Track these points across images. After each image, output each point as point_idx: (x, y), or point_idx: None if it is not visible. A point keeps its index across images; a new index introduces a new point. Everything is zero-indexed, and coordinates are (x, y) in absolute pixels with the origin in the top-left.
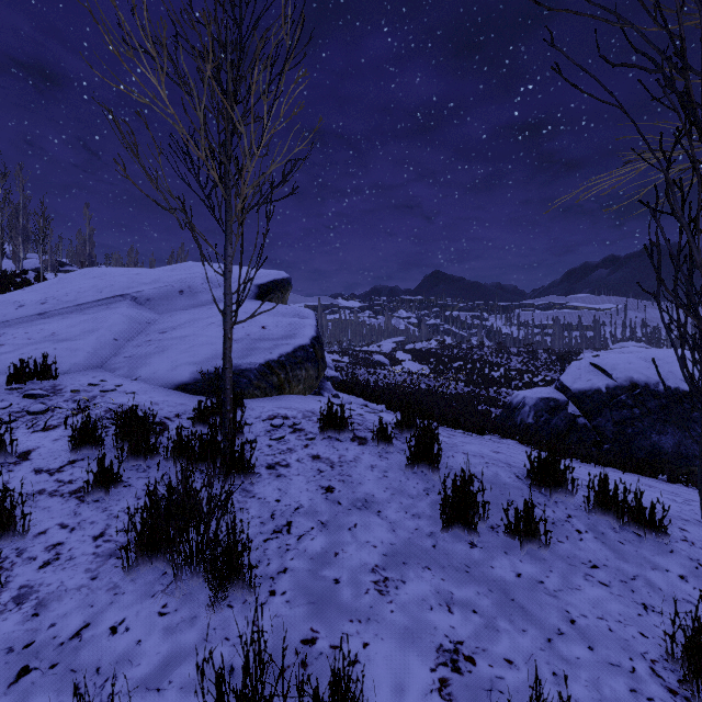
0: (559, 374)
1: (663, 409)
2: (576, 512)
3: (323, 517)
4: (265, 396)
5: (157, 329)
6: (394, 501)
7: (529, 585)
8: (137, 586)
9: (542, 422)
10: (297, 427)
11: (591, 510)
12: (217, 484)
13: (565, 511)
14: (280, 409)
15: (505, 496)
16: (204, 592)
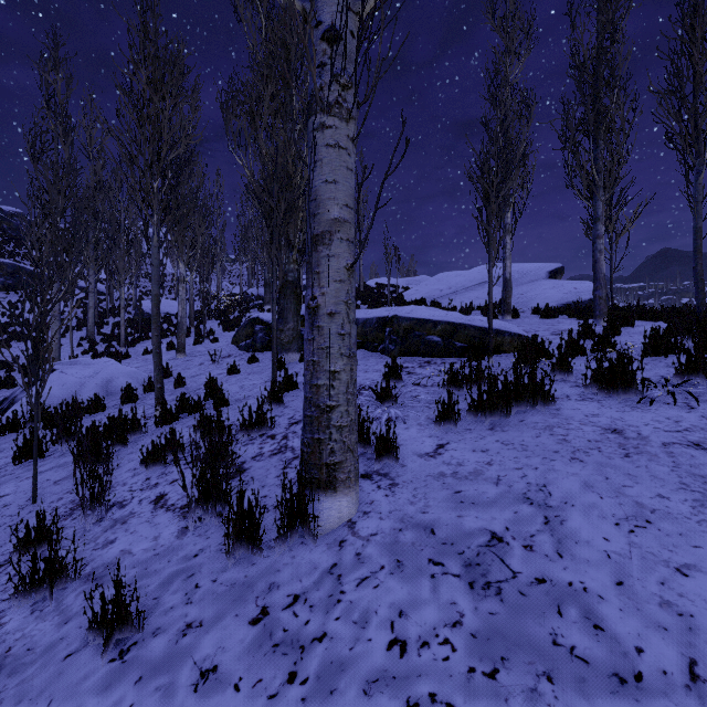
0: None
1: None
2: None
3: None
4: None
5: (516, 294)
6: None
7: None
8: None
9: None
10: None
11: None
12: None
13: None
14: None
15: None
16: None
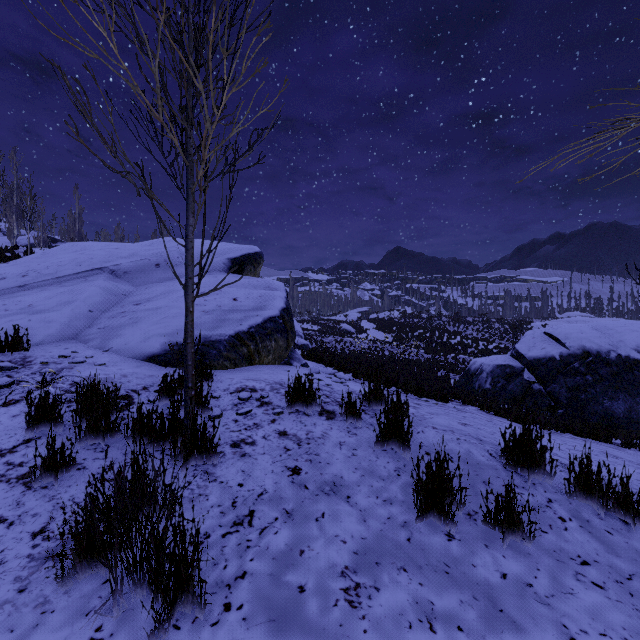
0: (512, 342)
1: (614, 376)
2: (556, 496)
3: (288, 504)
4: (235, 367)
5: (132, 301)
6: (364, 484)
7: (517, 589)
8: (71, 600)
9: (499, 388)
10: (265, 400)
11: (572, 494)
12: (178, 465)
13: (544, 495)
14: (248, 381)
15: (479, 477)
16: (148, 608)
